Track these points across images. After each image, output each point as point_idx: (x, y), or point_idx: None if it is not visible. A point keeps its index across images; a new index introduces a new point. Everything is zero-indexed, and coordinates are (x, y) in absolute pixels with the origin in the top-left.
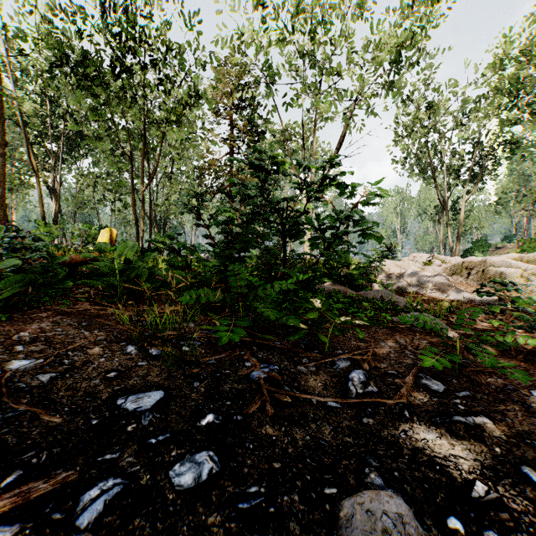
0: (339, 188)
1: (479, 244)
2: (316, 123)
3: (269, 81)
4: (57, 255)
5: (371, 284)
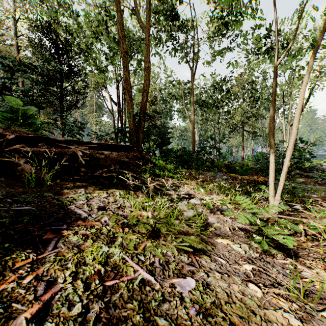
0: (301, 142)
1: None
2: (291, 93)
3: (264, 78)
4: (225, 163)
5: (312, 171)
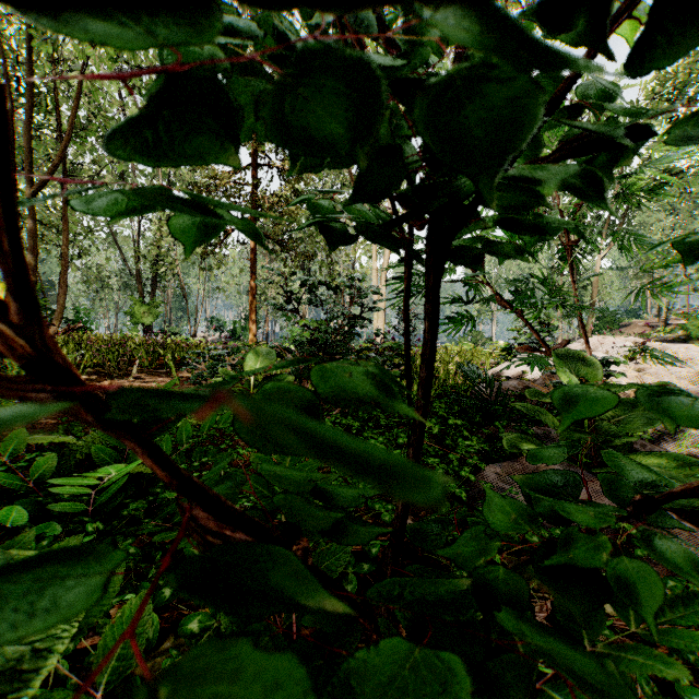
0: None
1: (606, 321)
2: None
3: None
4: None
5: None
